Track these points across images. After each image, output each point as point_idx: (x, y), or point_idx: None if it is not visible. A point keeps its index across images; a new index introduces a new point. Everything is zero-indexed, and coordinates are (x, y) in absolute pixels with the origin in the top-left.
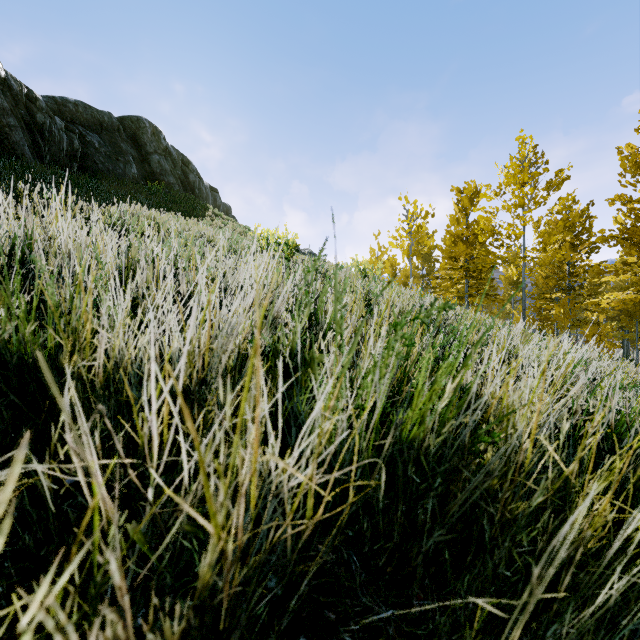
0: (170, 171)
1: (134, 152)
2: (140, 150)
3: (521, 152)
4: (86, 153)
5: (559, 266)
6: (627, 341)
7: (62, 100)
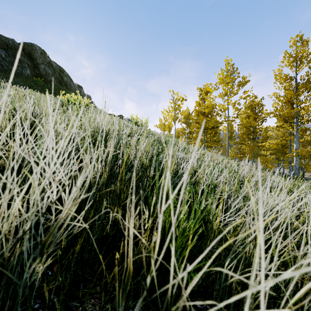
0: (51, 74)
1: (29, 62)
2: (33, 61)
3: (226, 67)
4: None
5: (248, 128)
6: (280, 164)
7: None
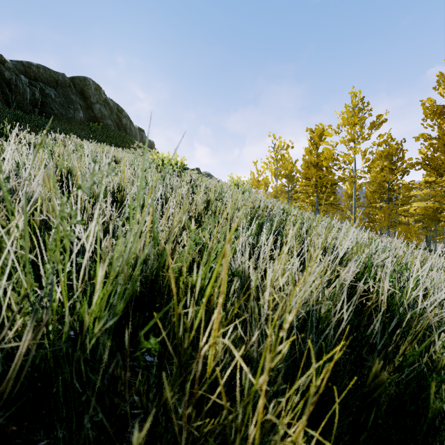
0: (108, 116)
1: (81, 102)
2: (86, 101)
3: (353, 102)
4: (45, 102)
5: (382, 184)
6: (429, 237)
7: (28, 64)
